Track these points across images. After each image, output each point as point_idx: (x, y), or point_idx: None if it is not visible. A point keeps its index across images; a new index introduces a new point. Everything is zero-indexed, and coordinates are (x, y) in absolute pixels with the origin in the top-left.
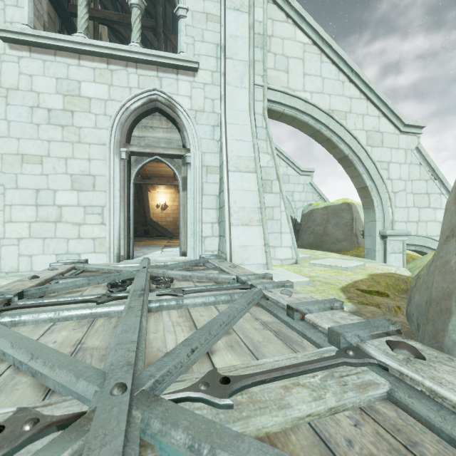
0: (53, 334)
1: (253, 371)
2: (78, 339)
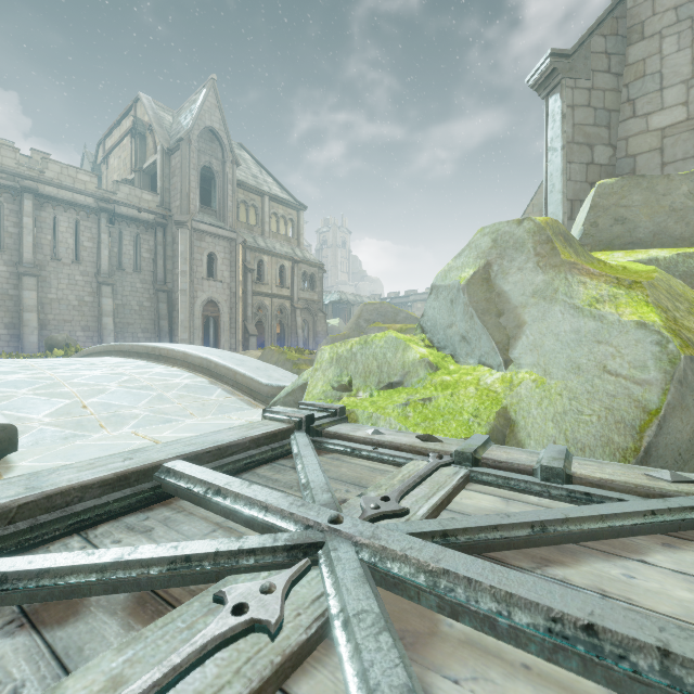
0: (680, 581)
1: (197, 688)
2: (632, 599)
